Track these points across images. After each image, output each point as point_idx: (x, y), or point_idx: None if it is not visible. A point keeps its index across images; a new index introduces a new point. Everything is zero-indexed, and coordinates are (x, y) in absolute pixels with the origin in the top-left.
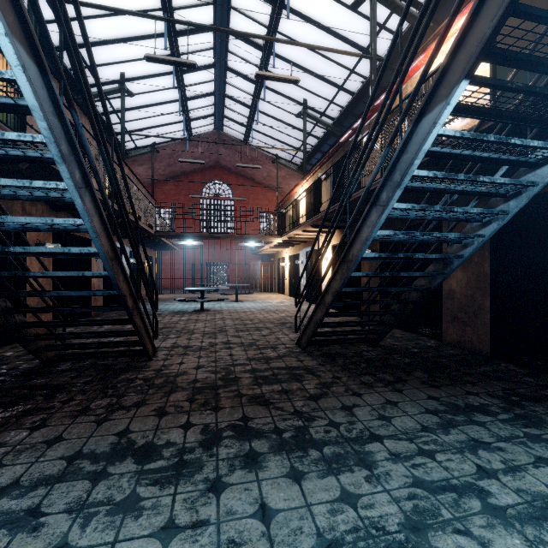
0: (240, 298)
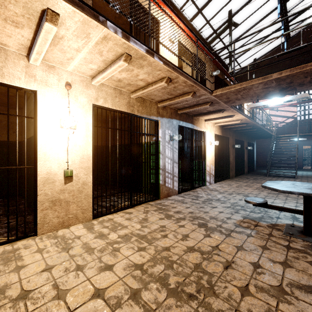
0: (273, 276)
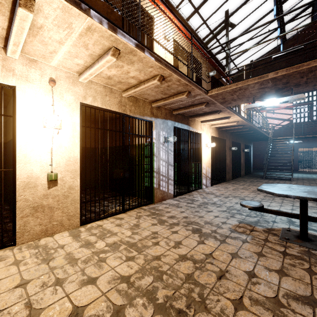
0: (269, 287)
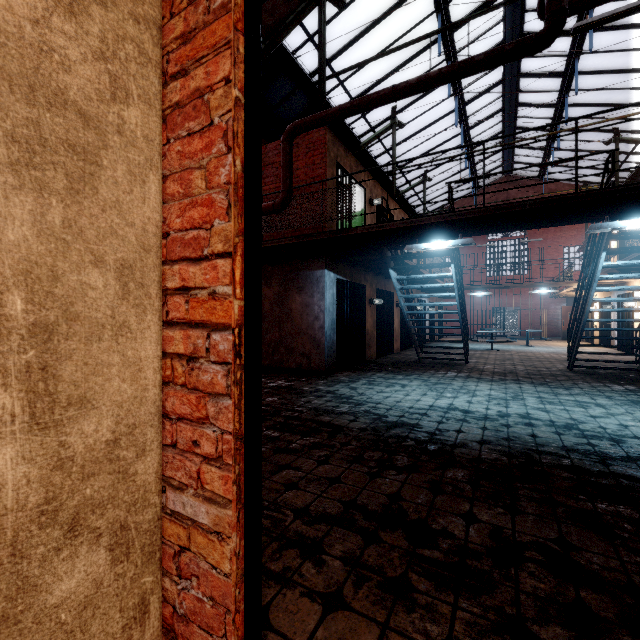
0: (531, 344)
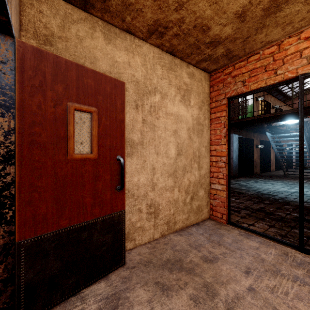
0: None
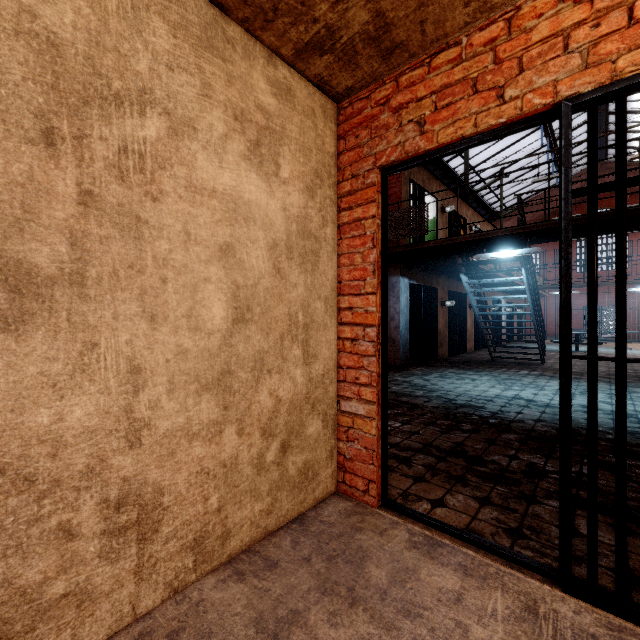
0: (629, 346)
